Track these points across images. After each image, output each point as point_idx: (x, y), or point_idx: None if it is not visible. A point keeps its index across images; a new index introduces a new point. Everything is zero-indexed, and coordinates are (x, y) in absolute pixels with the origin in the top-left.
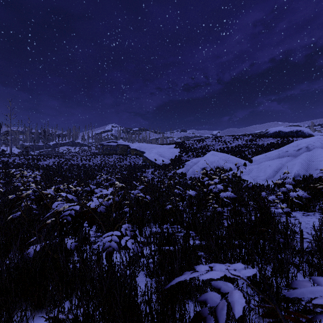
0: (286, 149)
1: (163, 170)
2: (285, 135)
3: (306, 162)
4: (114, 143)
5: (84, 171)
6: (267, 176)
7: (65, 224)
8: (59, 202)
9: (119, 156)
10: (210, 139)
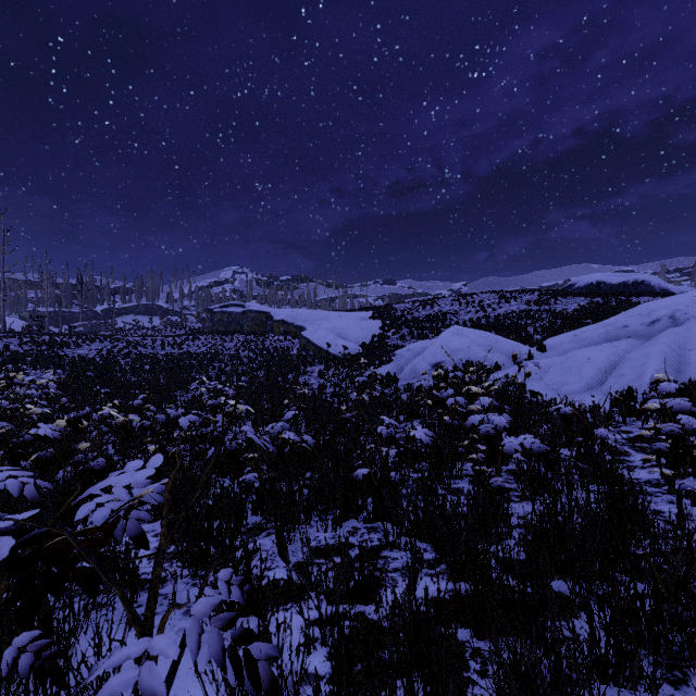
0: (623, 321)
1: (345, 368)
2: (612, 291)
3: (675, 351)
4: (237, 308)
5: (166, 370)
6: (586, 383)
7: None
8: None
9: (249, 336)
10: (449, 300)
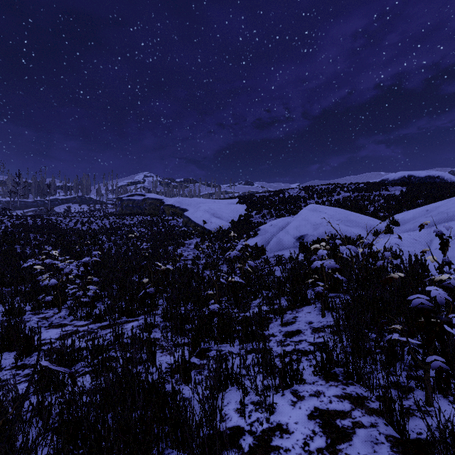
0: None
1: (217, 240)
2: (421, 182)
3: None
4: (140, 197)
5: (62, 243)
6: None
7: None
8: None
9: (146, 217)
10: (295, 190)
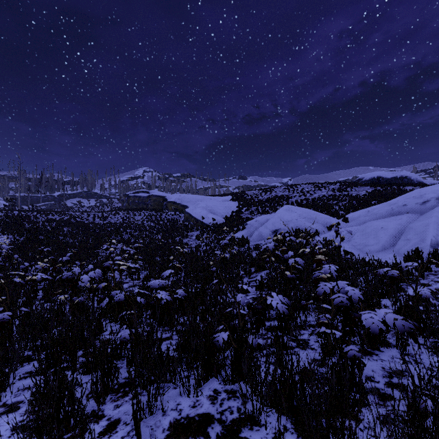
0: (403, 201)
1: (214, 233)
2: (387, 183)
3: None
4: (144, 194)
5: (93, 235)
6: (382, 245)
7: None
8: None
9: (151, 212)
10: (281, 188)
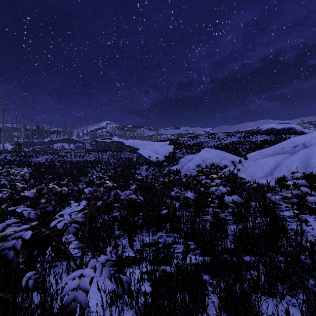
0: (282, 145)
1: (157, 167)
2: (278, 132)
3: (304, 159)
4: (108, 140)
5: (76, 168)
6: (265, 174)
7: (2, 265)
8: (11, 220)
9: (114, 152)
10: (204, 136)
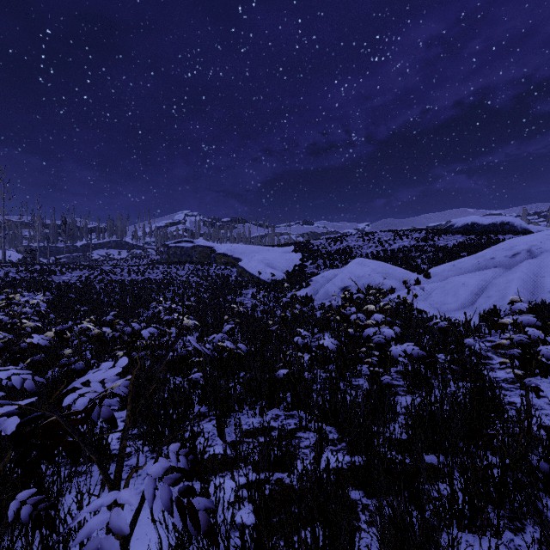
0: (491, 254)
1: (272, 291)
2: (484, 230)
3: (531, 277)
4: (188, 244)
5: (131, 293)
6: (461, 303)
7: None
8: None
9: (197, 266)
10: (355, 237)
